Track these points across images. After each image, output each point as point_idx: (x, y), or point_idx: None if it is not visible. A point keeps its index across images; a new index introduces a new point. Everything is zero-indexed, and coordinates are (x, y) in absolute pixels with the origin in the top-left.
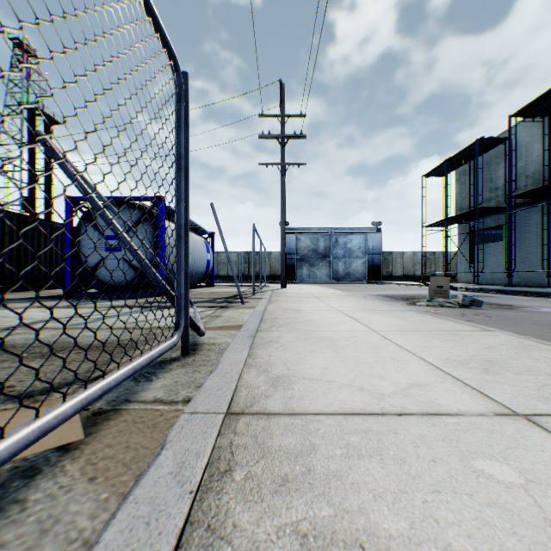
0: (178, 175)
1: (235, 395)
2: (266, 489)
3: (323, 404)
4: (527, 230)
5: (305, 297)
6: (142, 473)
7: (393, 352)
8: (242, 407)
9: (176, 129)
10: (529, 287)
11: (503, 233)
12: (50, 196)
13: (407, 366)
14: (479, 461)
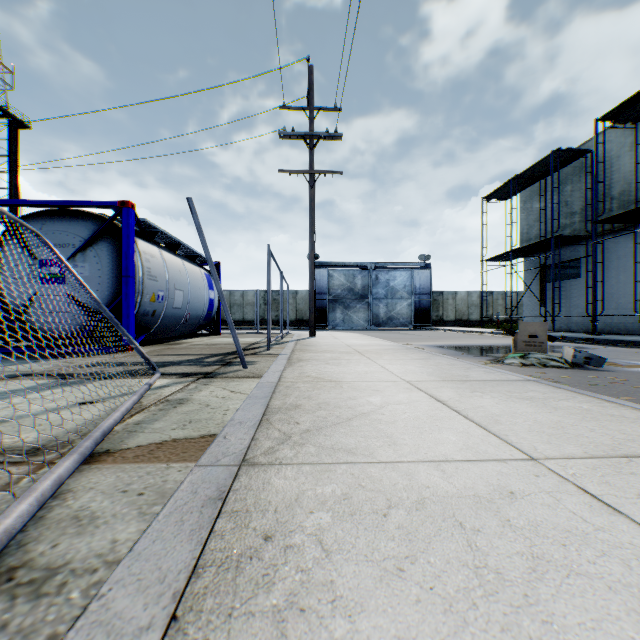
0: None
1: None
2: None
3: None
4: (612, 264)
5: (343, 352)
6: None
7: None
8: None
9: None
10: (619, 334)
11: (581, 268)
12: None
13: None
14: None
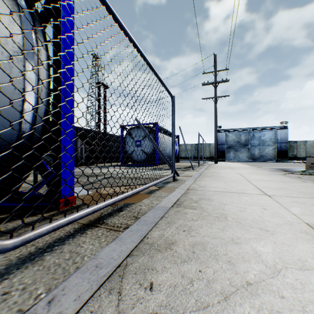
0: (172, 127)
1: (189, 187)
2: (194, 195)
3: (212, 190)
4: None
5: (225, 168)
6: (172, 192)
7: (246, 184)
8: (191, 189)
9: (172, 114)
10: None
11: None
12: (105, 121)
13: (246, 187)
14: (242, 197)
